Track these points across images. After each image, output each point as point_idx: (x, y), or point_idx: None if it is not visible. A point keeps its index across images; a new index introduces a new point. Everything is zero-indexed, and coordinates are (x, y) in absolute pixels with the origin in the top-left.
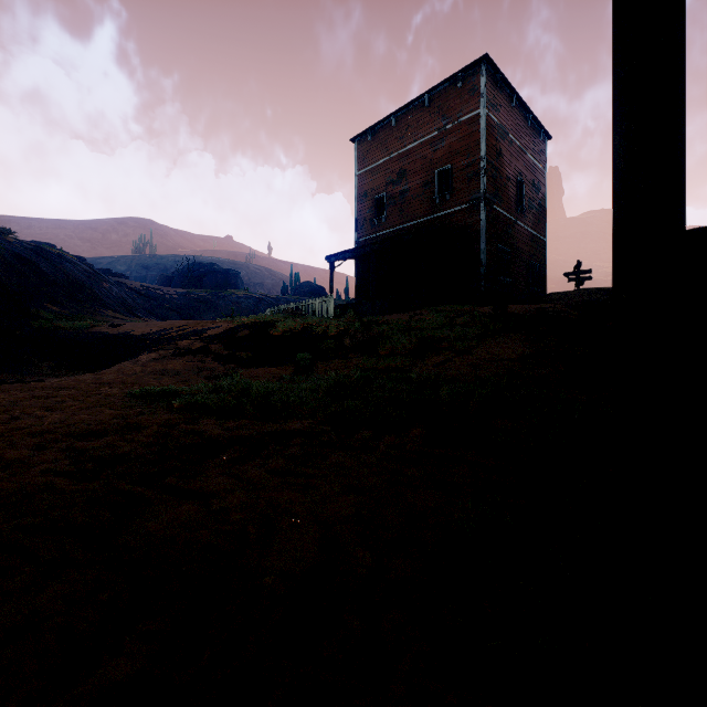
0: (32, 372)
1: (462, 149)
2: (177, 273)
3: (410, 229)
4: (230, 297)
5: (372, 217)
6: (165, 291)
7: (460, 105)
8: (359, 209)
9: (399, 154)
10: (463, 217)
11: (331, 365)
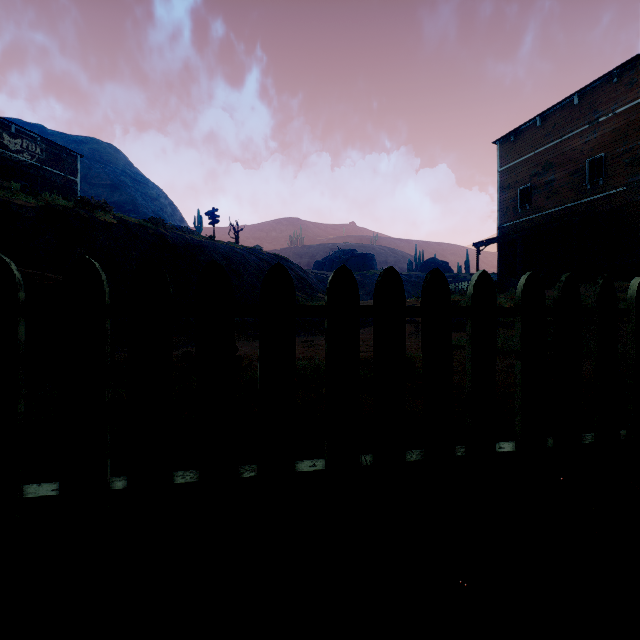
0: (311, 333)
1: (617, 138)
2: (327, 259)
3: (557, 213)
4: (373, 277)
5: (515, 205)
6: (327, 275)
7: (614, 99)
8: (501, 200)
9: (544, 149)
10: (618, 199)
11: (513, 331)
